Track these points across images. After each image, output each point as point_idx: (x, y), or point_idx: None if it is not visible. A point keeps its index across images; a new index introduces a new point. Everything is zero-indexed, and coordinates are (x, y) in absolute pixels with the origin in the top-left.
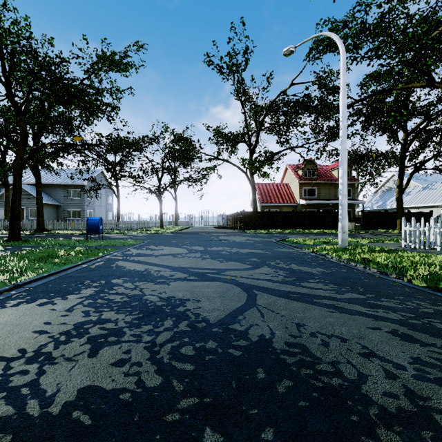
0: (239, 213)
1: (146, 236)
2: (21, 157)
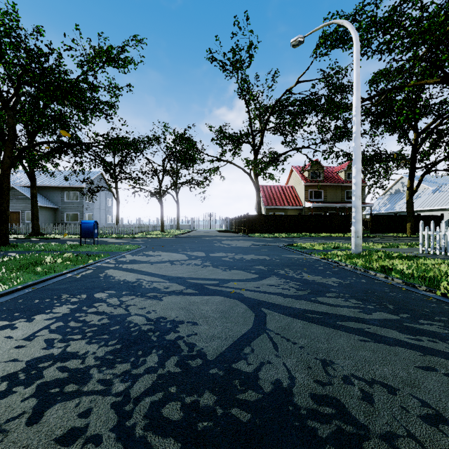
0: (243, 216)
1: (145, 240)
2: (9, 155)
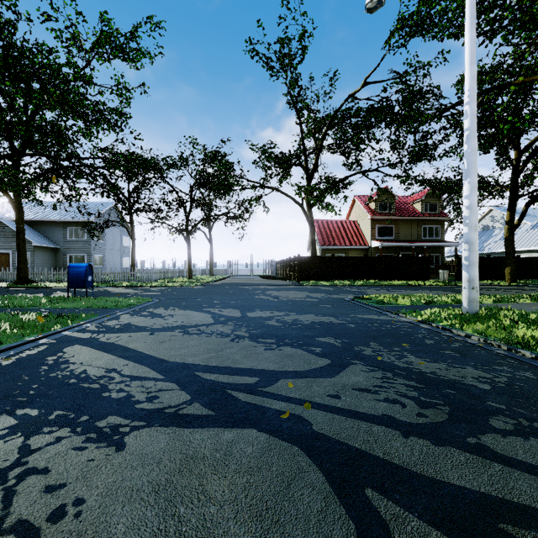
0: (292, 259)
1: (162, 290)
2: None
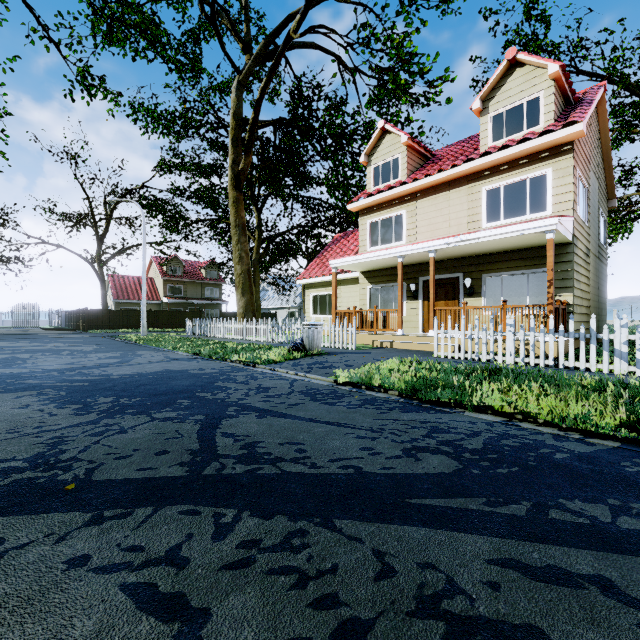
0: (82, 311)
1: None
2: None
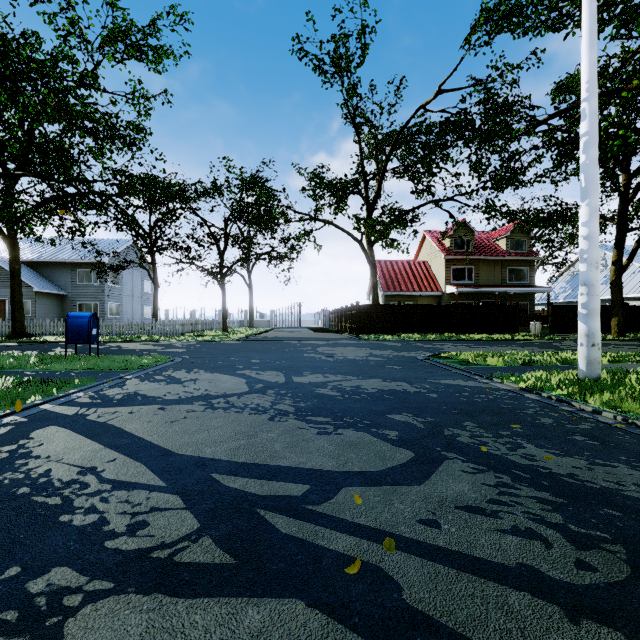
0: (349, 308)
1: (188, 347)
2: None
